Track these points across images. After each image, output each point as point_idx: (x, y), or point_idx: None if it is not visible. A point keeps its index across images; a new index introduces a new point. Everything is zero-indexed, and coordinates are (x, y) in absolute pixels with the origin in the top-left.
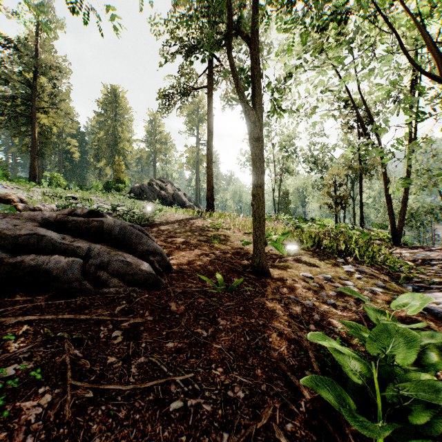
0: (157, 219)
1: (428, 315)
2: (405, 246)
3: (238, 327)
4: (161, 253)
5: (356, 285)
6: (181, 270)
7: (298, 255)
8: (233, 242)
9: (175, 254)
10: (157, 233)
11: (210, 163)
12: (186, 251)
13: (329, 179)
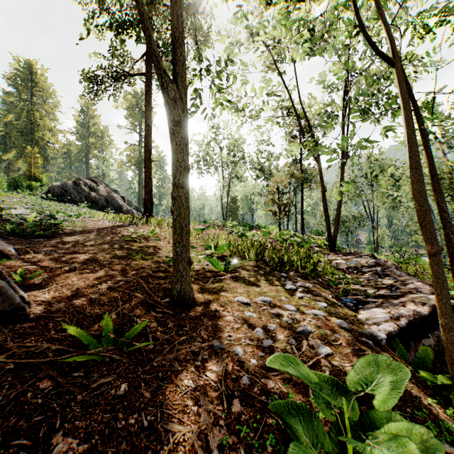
0: (69, 227)
1: (374, 344)
2: (339, 252)
3: (93, 450)
4: (5, 291)
5: (297, 309)
6: (48, 314)
7: (237, 270)
8: (161, 257)
9: (58, 282)
10: (52, 248)
11: (149, 162)
12: (82, 276)
13: (273, 186)
